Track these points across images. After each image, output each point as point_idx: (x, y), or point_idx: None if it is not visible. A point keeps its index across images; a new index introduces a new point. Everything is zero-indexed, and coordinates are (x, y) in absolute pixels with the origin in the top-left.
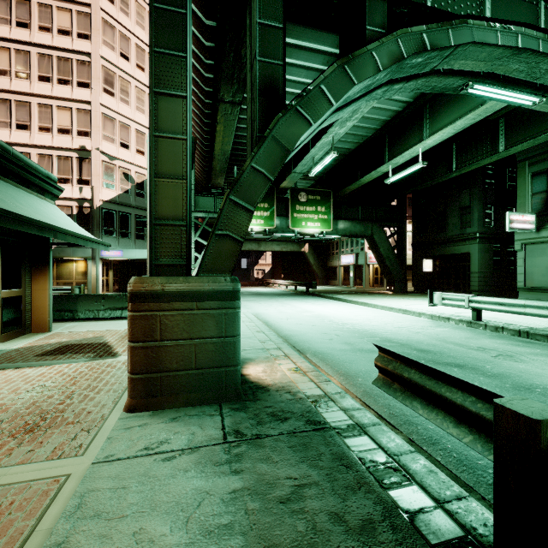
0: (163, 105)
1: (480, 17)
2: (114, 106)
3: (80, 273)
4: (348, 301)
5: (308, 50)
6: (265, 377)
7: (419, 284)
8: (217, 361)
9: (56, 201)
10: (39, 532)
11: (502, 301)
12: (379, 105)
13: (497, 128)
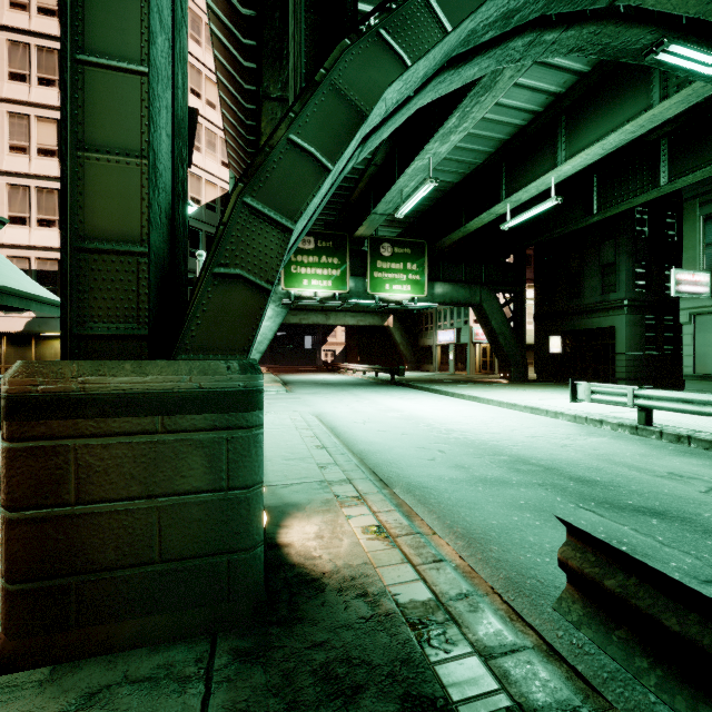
0: None
1: None
2: None
3: None
4: (449, 394)
5: None
6: (320, 550)
7: (544, 370)
8: (208, 542)
9: (36, 252)
10: None
11: (688, 397)
12: (495, 117)
13: (658, 153)
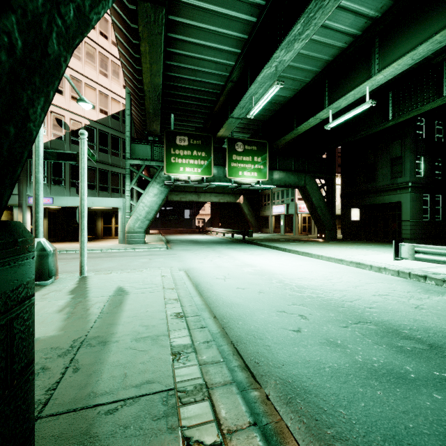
0: None
1: None
2: None
3: None
4: (286, 250)
5: None
6: None
7: (348, 232)
8: None
9: None
10: None
11: None
12: (324, 39)
13: (442, 72)
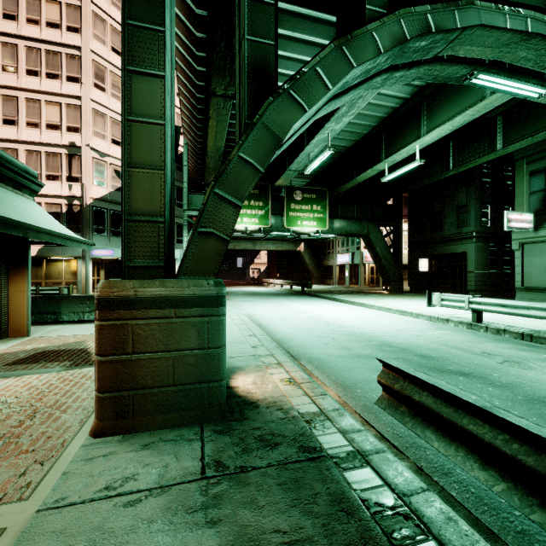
0: (137, 85)
1: None
2: (105, 102)
3: (70, 273)
4: (344, 302)
5: (303, 43)
6: (255, 389)
7: (416, 284)
8: (198, 376)
9: (45, 199)
10: None
11: (504, 303)
12: (376, 102)
13: (495, 126)
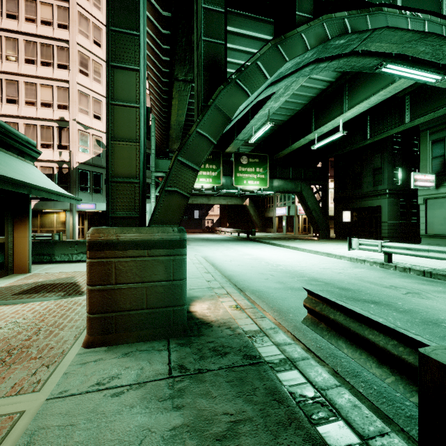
0: (118, 77)
1: (393, 5)
2: (88, 84)
3: (60, 223)
4: (281, 246)
5: (248, 38)
6: (209, 313)
7: (340, 232)
8: (165, 302)
9: (40, 163)
10: None
11: (409, 247)
12: (307, 84)
13: (404, 104)
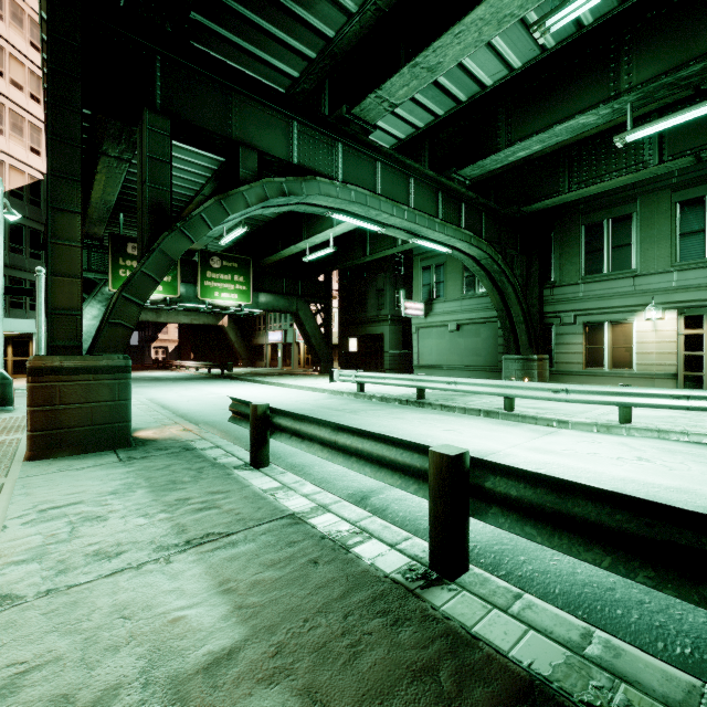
0: (59, 218)
1: (325, 177)
2: None
3: None
4: (265, 383)
5: None
6: (155, 435)
7: (346, 364)
8: (111, 419)
9: None
10: (5, 494)
11: (373, 375)
12: None
13: None
